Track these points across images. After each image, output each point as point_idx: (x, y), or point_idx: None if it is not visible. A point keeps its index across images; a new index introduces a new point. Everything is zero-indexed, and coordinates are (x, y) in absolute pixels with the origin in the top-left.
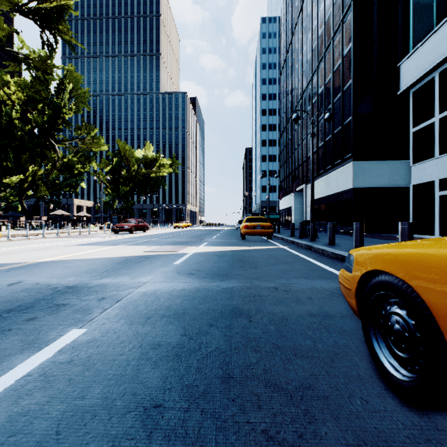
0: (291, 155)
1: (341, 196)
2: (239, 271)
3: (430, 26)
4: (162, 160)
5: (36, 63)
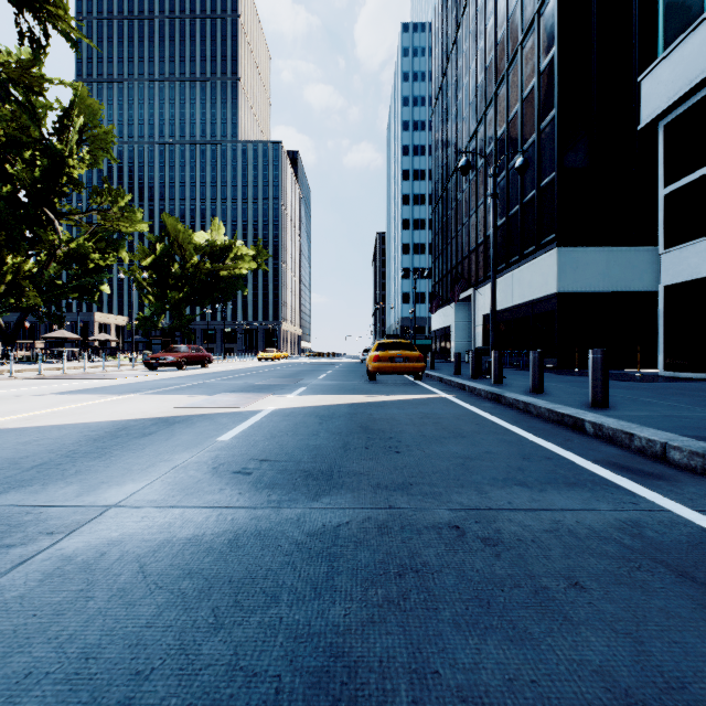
0: (451, 241)
1: (535, 307)
2: (361, 461)
3: (697, 8)
4: (239, 250)
5: (12, 74)
